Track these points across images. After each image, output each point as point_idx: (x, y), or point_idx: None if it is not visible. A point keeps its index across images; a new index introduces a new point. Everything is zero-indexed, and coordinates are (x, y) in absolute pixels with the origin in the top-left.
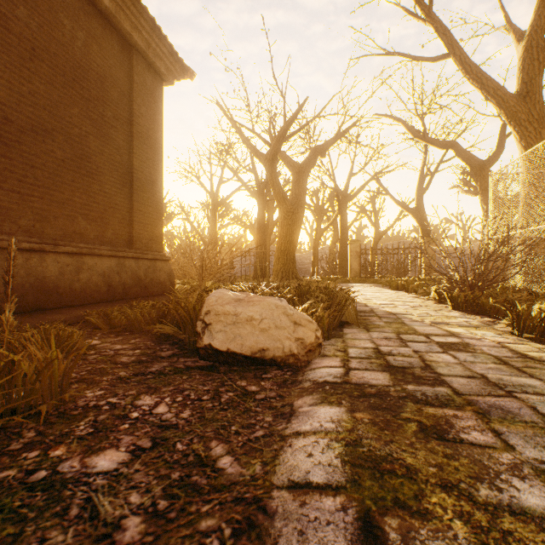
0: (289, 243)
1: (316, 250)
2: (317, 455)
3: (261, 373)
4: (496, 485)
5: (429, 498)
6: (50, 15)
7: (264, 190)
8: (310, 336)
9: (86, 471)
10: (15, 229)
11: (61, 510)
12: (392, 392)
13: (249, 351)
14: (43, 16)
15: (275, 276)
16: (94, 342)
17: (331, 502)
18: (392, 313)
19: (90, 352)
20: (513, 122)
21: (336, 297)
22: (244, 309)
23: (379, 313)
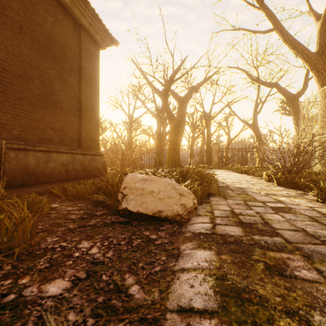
0: (176, 145)
1: (192, 149)
2: (196, 286)
3: (159, 226)
4: (325, 312)
5: (278, 322)
6: (31, 7)
7: (160, 113)
8: (190, 203)
9: (41, 295)
10: (10, 136)
11: (21, 325)
12: (244, 240)
13: (151, 212)
14: (27, 7)
15: (167, 165)
16: (56, 205)
17: (208, 324)
18: (240, 188)
19: (52, 211)
20: (314, 70)
21: (205, 178)
22: (148, 185)
23: (232, 188)
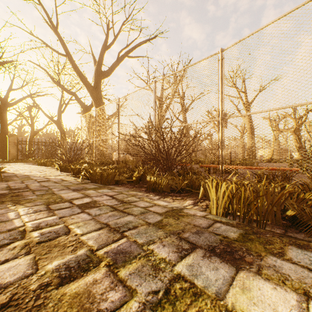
0: None
1: None
2: None
3: None
4: (25, 198)
5: (6, 202)
6: None
7: None
8: None
9: None
10: None
11: None
12: (7, 193)
13: None
14: None
15: None
16: None
17: None
18: (27, 175)
19: None
20: (92, 96)
21: None
22: None
23: (19, 176)
